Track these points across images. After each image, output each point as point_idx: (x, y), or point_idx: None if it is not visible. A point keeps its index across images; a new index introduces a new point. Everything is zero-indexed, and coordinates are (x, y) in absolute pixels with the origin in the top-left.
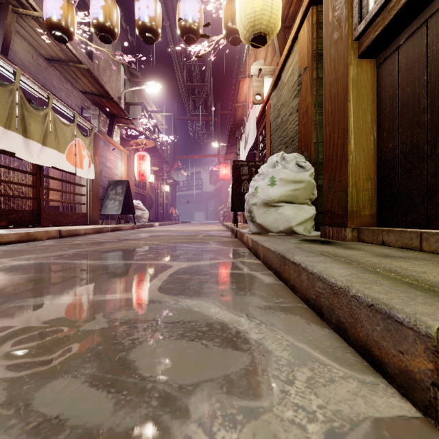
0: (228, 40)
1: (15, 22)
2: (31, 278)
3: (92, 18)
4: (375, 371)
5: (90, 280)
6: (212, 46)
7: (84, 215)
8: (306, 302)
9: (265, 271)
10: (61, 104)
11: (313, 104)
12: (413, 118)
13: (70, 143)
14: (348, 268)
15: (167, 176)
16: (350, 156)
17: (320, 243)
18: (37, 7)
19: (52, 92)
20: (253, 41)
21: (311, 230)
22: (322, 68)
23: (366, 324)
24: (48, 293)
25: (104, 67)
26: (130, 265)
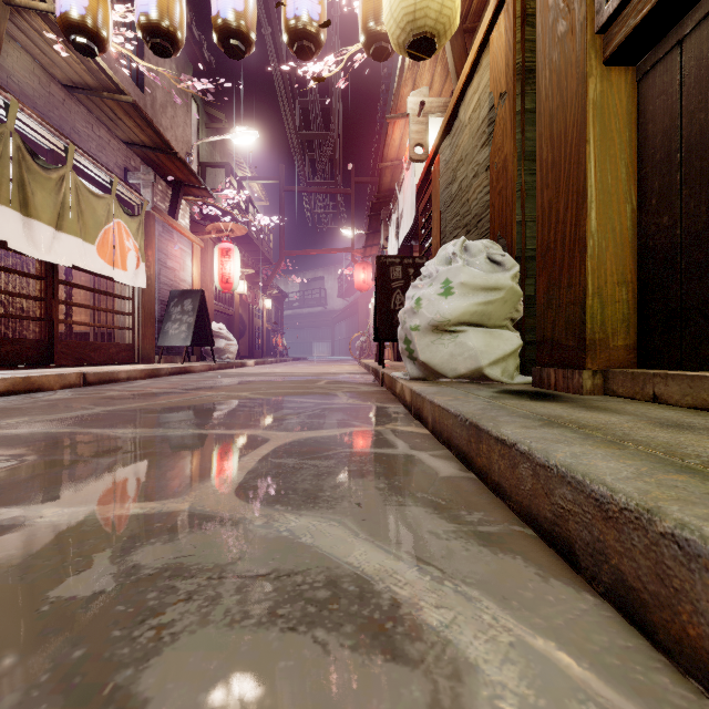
0: (368, 52)
1: (9, 21)
2: (1, 466)
3: (139, 13)
4: None
5: (109, 471)
6: (341, 65)
7: (128, 348)
8: (529, 523)
9: (439, 450)
10: (88, 161)
11: (515, 156)
12: None
13: (105, 227)
14: (624, 457)
15: (268, 284)
16: (590, 241)
17: (538, 399)
18: None
19: (73, 142)
20: (412, 48)
21: (515, 374)
22: (532, 94)
23: None
24: (18, 501)
25: (163, 103)
26: (192, 438)
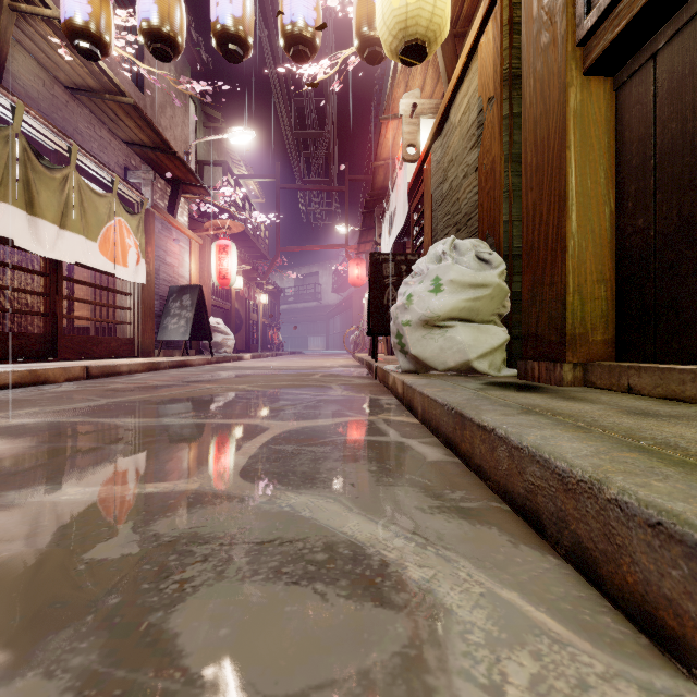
0: (362, 56)
1: (15, 26)
2: (21, 452)
3: (141, 19)
4: (668, 660)
5: (122, 456)
6: (336, 68)
7: (129, 342)
8: (506, 500)
9: (427, 437)
10: (91, 161)
11: (503, 158)
12: (683, 174)
13: (107, 225)
14: (587, 439)
15: (264, 279)
16: (571, 242)
17: (521, 390)
18: (50, 2)
19: (76, 142)
20: (404, 54)
21: (502, 367)
22: (519, 99)
23: (644, 561)
24: (42, 481)
25: (163, 103)
26: (196, 427)
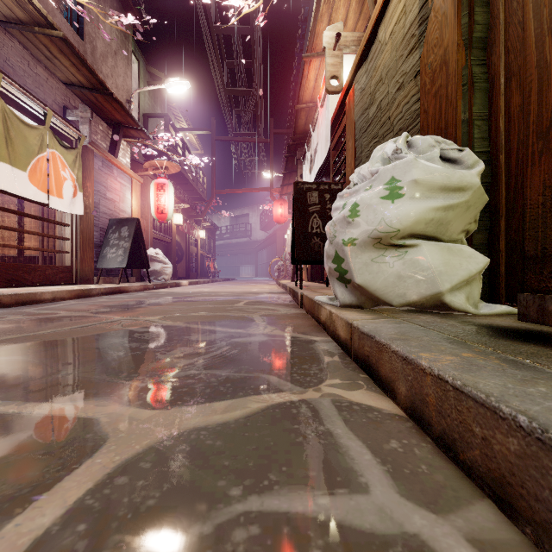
0: None
1: None
2: None
3: None
4: None
5: None
6: (261, 1)
7: (66, 270)
8: None
9: (470, 502)
10: (19, 91)
11: (461, 44)
12: None
13: (38, 156)
14: None
15: (201, 217)
16: None
17: None
18: None
19: (1, 70)
20: None
21: (479, 301)
22: None
23: None
24: None
25: (104, 53)
26: None
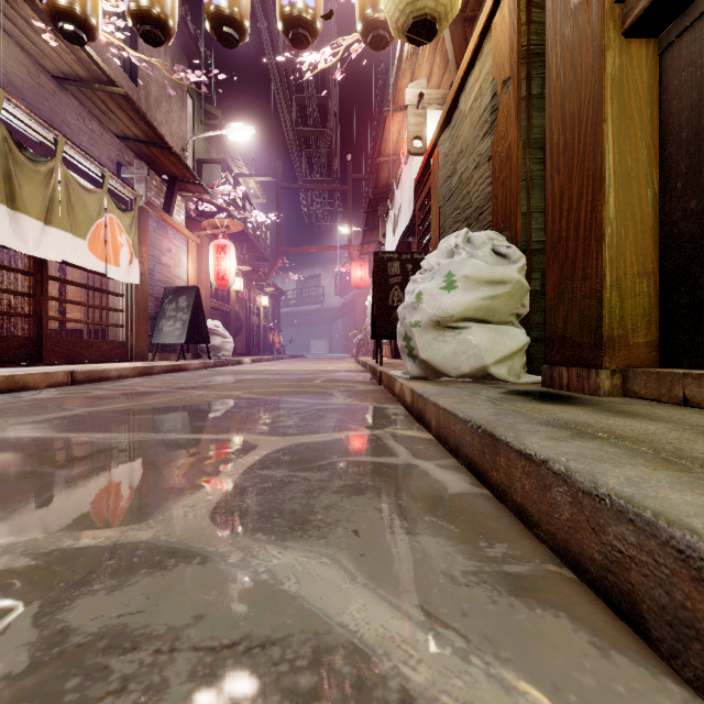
0: (365, 41)
1: None
2: None
3: None
4: None
5: (70, 486)
6: (338, 56)
7: (121, 345)
8: (567, 562)
9: (445, 458)
10: (79, 155)
11: (520, 144)
12: None
13: (97, 222)
14: (697, 485)
15: (264, 281)
16: (608, 229)
17: (553, 401)
18: None
19: (63, 134)
20: (412, 32)
21: (521, 373)
22: (538, 79)
23: None
24: None
25: (158, 97)
26: (173, 445)
